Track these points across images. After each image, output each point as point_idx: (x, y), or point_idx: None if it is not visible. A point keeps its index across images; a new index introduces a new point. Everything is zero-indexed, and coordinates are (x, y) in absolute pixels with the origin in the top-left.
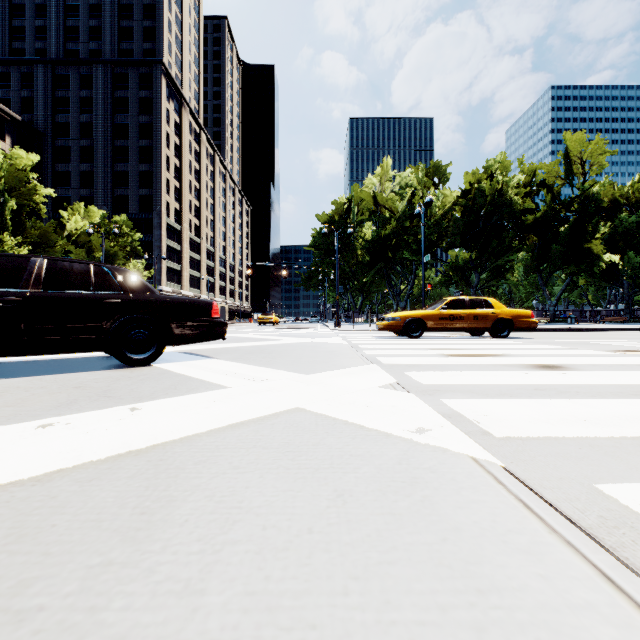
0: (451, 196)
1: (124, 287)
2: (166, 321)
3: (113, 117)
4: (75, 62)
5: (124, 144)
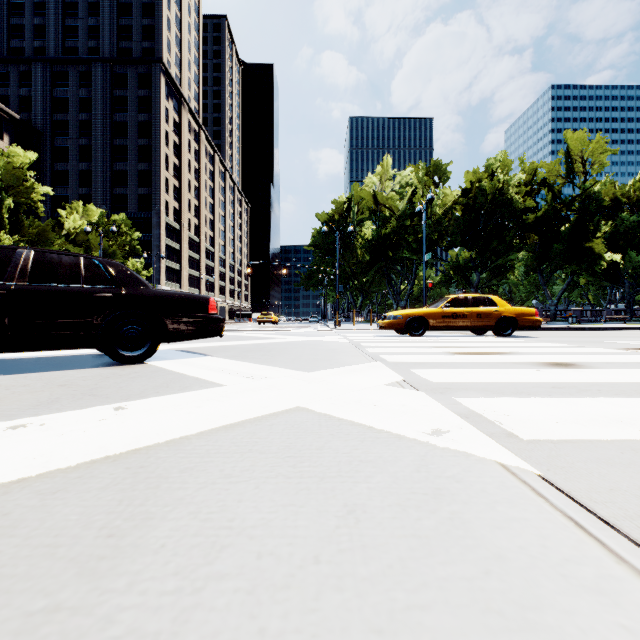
0: (451, 195)
1: (116, 281)
2: (160, 317)
3: (112, 116)
4: (74, 60)
5: (123, 143)
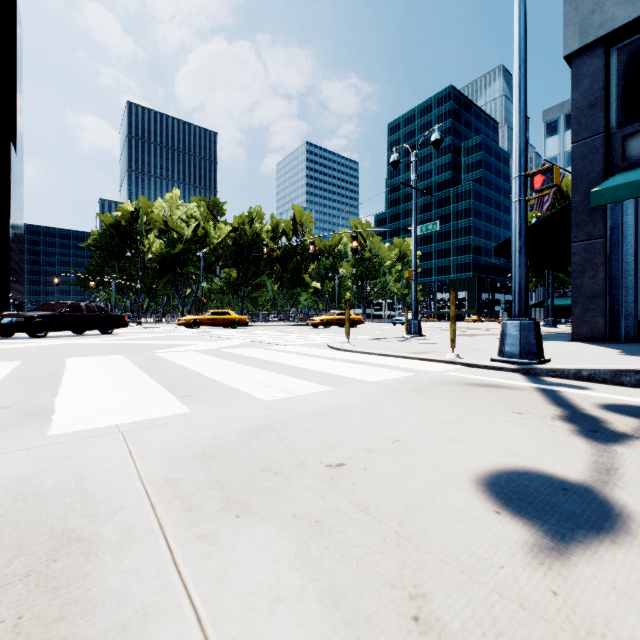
0: (226, 230)
1: (104, 311)
2: (115, 321)
3: None
4: None
5: None
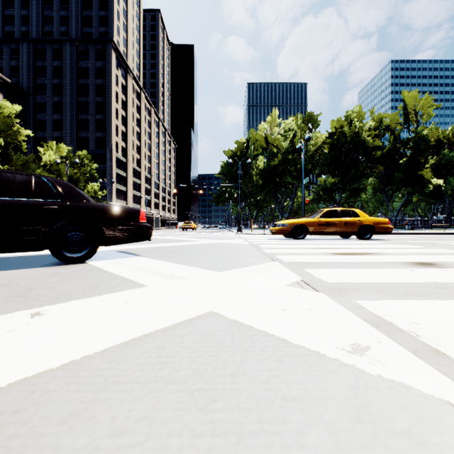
0: (321, 137)
1: (62, 196)
2: (99, 225)
3: (77, 80)
4: (50, 41)
5: (85, 100)
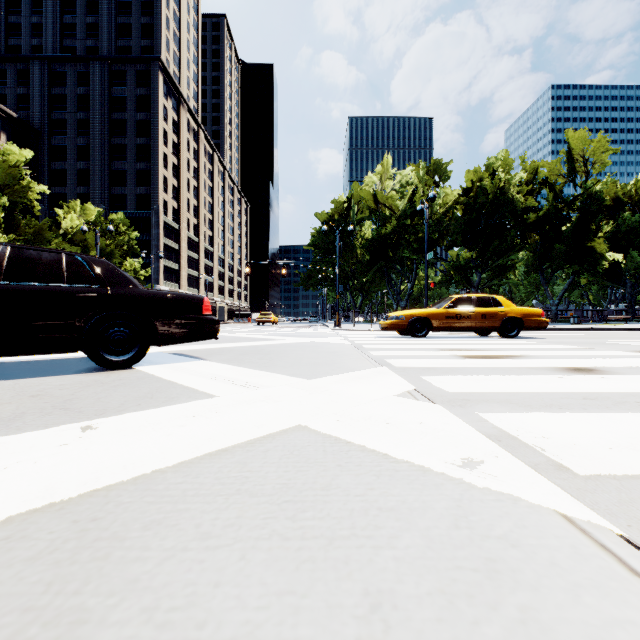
0: (452, 194)
1: (101, 280)
2: (150, 318)
3: (110, 115)
4: (72, 59)
5: (121, 142)
